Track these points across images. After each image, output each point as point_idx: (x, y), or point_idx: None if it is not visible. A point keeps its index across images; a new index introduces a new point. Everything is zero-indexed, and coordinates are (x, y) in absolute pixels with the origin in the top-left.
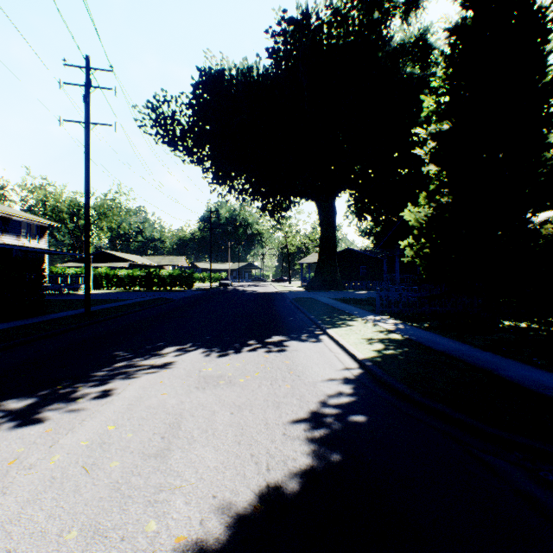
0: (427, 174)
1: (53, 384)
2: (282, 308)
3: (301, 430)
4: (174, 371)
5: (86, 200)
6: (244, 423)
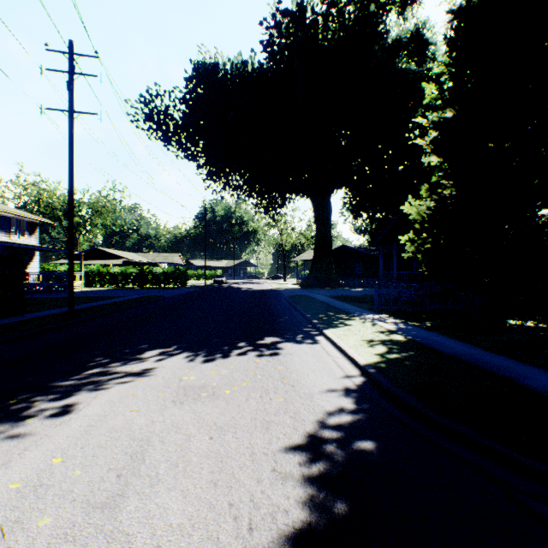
0: (423, 170)
1: (6, 397)
2: (276, 306)
3: (295, 464)
4: (150, 380)
5: (70, 193)
6: (225, 453)
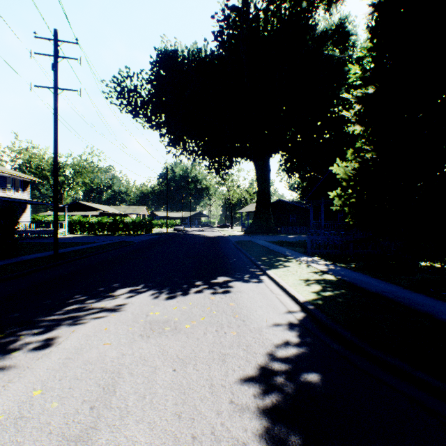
0: (345, 138)
1: None
2: (226, 249)
3: (250, 396)
4: (121, 315)
5: (55, 156)
6: (187, 385)
